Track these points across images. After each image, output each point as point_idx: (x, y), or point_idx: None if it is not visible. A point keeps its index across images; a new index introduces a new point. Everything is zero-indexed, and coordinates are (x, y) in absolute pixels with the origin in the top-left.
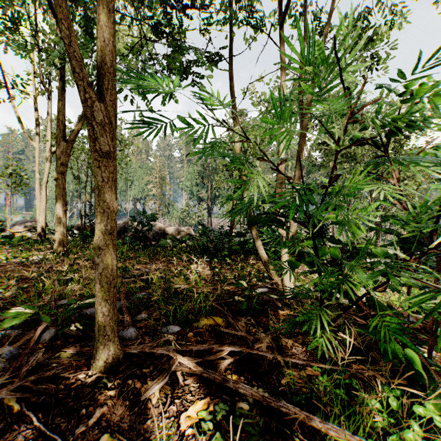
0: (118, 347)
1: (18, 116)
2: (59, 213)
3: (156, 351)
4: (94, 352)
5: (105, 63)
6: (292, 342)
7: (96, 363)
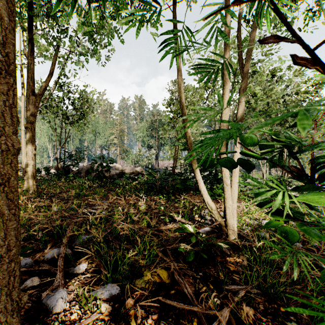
0: None
1: None
2: (29, 157)
3: None
4: None
5: None
6: (253, 311)
7: None
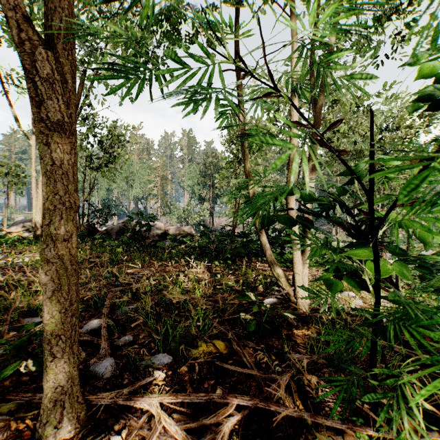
0: (78, 400)
1: (14, 113)
2: None
3: (132, 403)
4: (41, 411)
5: None
6: (316, 379)
7: (42, 429)
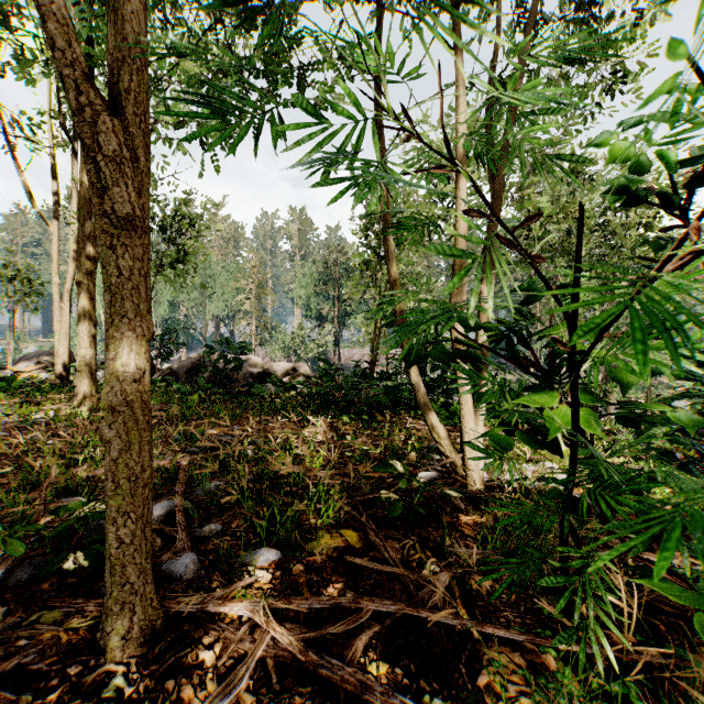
0: (152, 604)
1: (24, 183)
2: (83, 341)
3: (228, 609)
4: (103, 617)
5: (124, 39)
6: (490, 582)
7: (105, 640)
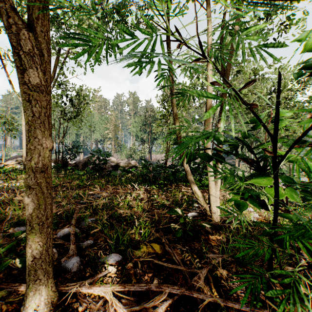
0: (52, 289)
1: (9, 80)
2: None
3: (92, 291)
4: (25, 298)
5: None
6: (226, 272)
7: (25, 311)
